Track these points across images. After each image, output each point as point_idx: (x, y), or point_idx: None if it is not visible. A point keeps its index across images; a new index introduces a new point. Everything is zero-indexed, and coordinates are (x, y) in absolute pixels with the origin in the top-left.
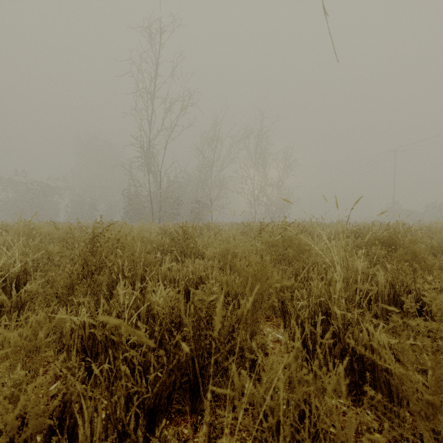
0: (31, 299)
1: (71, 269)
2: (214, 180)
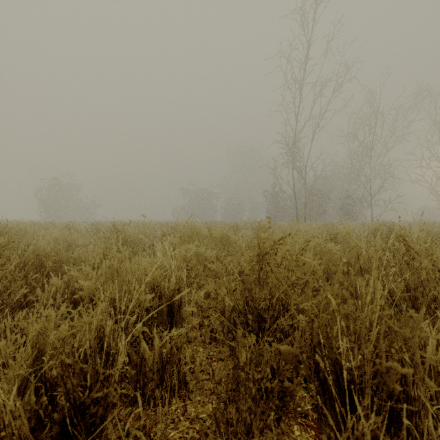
0: (178, 349)
1: (230, 305)
2: (373, 168)
